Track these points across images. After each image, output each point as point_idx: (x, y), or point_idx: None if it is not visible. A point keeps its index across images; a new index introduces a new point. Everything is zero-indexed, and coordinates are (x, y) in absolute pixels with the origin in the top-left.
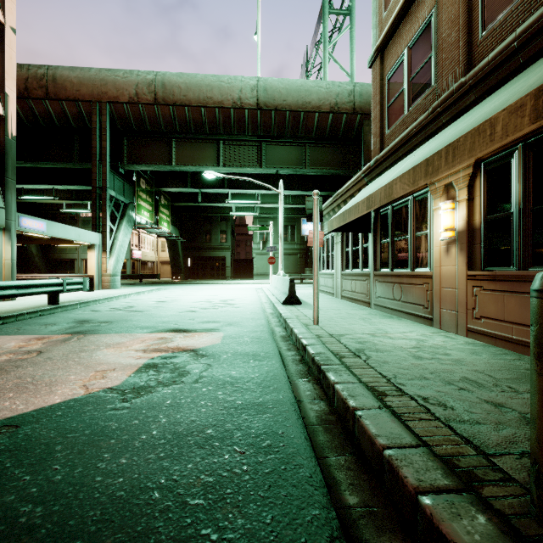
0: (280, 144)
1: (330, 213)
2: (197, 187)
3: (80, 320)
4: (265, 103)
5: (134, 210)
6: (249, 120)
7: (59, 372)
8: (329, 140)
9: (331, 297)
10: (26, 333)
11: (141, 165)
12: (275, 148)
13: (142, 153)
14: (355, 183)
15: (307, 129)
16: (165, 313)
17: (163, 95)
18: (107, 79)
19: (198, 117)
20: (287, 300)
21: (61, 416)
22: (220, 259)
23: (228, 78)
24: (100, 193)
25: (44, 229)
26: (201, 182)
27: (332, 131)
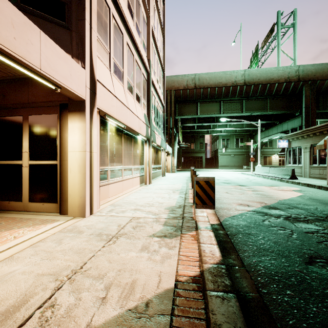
0: (252, 100)
1: (299, 137)
2: (200, 123)
3: (220, 182)
4: (248, 82)
5: (177, 136)
6: (238, 91)
7: (277, 192)
8: (281, 95)
9: (301, 177)
10: (223, 185)
11: (183, 115)
12: (250, 102)
13: (184, 110)
14: (325, 127)
15: (270, 91)
16: (242, 181)
17: (198, 84)
18: (174, 80)
19: (214, 92)
20: (291, 178)
21: (309, 196)
22: (199, 157)
23: (229, 72)
24: (170, 130)
25: (167, 148)
26: (202, 120)
27: (284, 91)
